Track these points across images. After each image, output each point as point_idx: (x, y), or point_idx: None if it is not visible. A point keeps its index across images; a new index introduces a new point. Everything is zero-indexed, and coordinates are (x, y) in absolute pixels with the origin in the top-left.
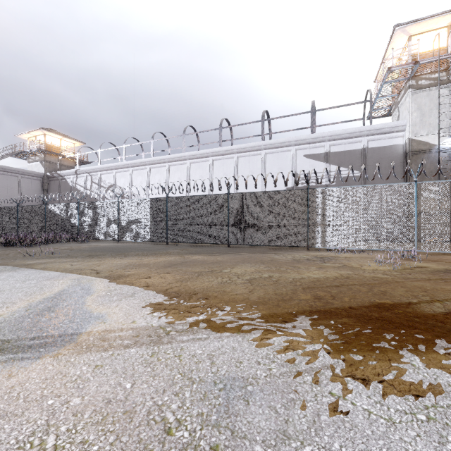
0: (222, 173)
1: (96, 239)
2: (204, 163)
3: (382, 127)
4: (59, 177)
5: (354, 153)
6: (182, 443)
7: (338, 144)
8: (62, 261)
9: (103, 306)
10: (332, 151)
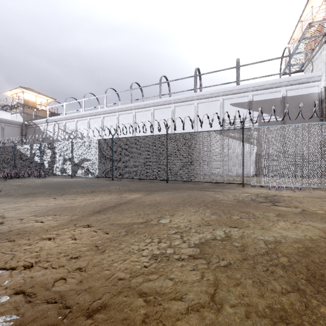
0: (161, 120)
1: (54, 175)
2: (147, 112)
3: (300, 78)
4: (34, 125)
5: (274, 101)
6: None
7: (260, 94)
8: None
9: None
10: (255, 100)
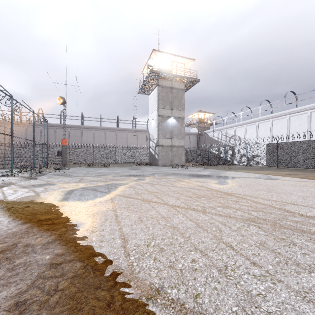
0: None
1: (234, 164)
2: (302, 115)
3: None
4: (204, 134)
5: None
6: (311, 185)
7: None
8: (239, 170)
9: (278, 178)
10: None
